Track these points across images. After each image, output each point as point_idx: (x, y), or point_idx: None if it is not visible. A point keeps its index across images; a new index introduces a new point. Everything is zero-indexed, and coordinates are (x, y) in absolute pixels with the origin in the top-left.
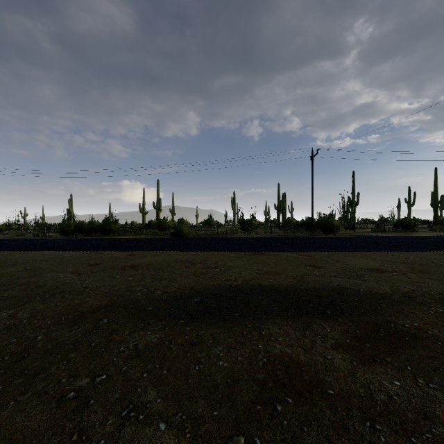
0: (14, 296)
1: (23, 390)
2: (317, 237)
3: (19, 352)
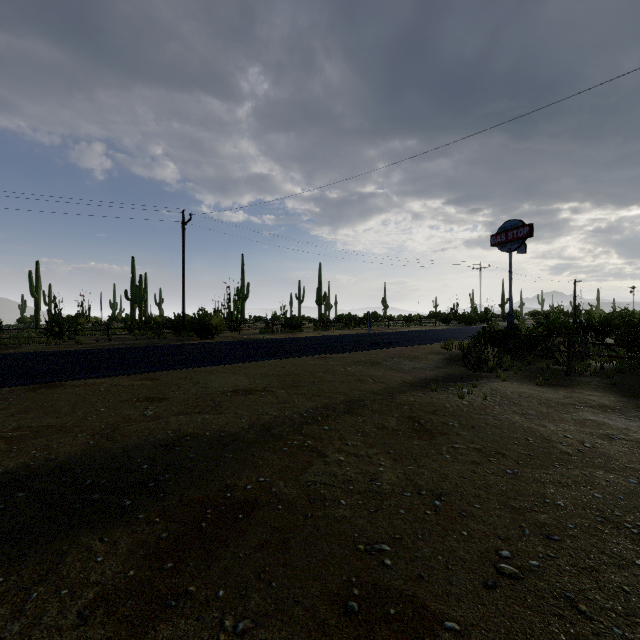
0: None
1: None
2: (186, 344)
3: None
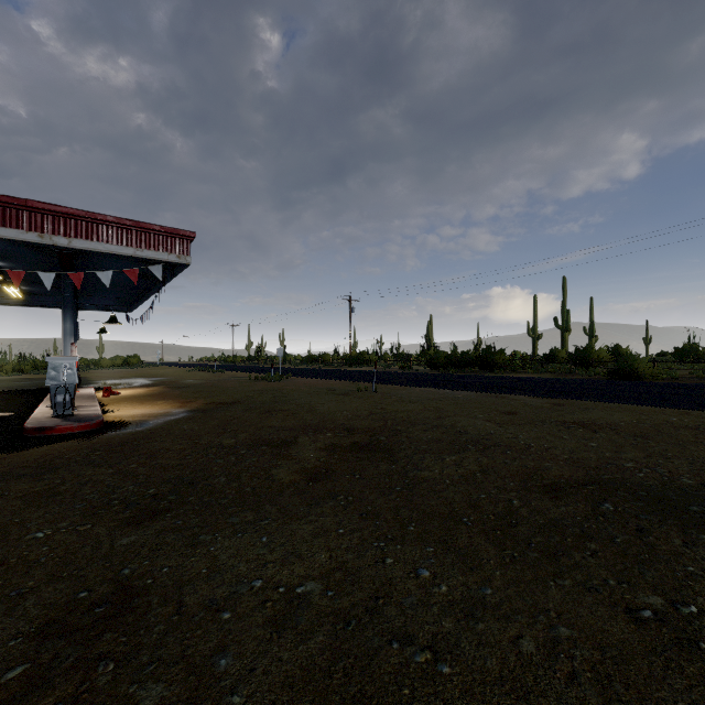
0: (441, 440)
1: (554, 572)
2: None
3: (501, 514)
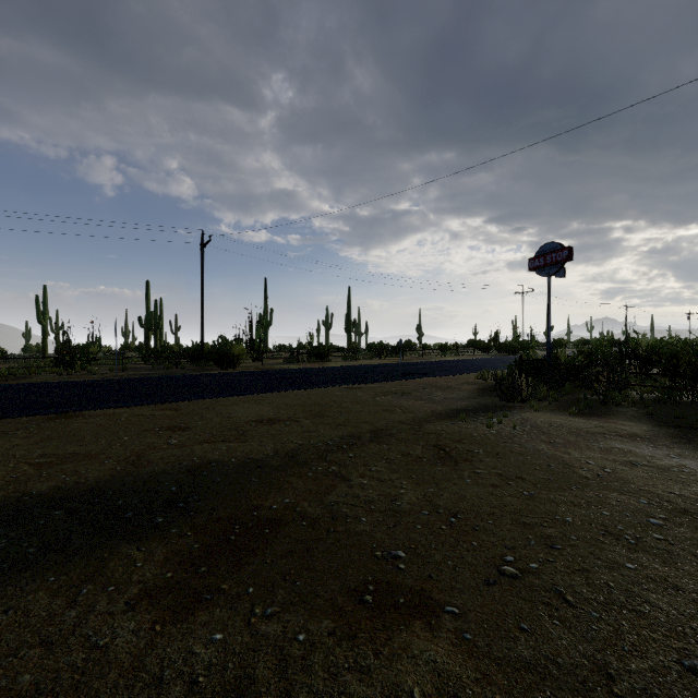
0: None
1: None
2: (206, 375)
3: None
